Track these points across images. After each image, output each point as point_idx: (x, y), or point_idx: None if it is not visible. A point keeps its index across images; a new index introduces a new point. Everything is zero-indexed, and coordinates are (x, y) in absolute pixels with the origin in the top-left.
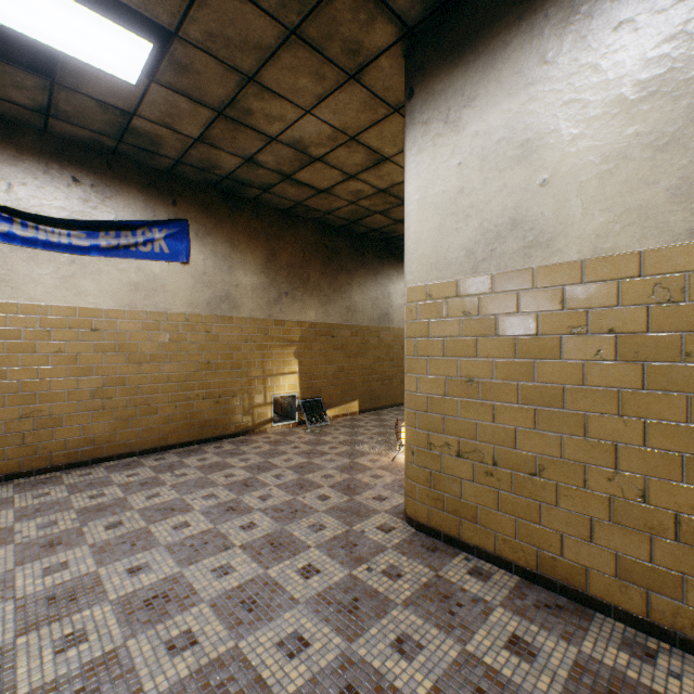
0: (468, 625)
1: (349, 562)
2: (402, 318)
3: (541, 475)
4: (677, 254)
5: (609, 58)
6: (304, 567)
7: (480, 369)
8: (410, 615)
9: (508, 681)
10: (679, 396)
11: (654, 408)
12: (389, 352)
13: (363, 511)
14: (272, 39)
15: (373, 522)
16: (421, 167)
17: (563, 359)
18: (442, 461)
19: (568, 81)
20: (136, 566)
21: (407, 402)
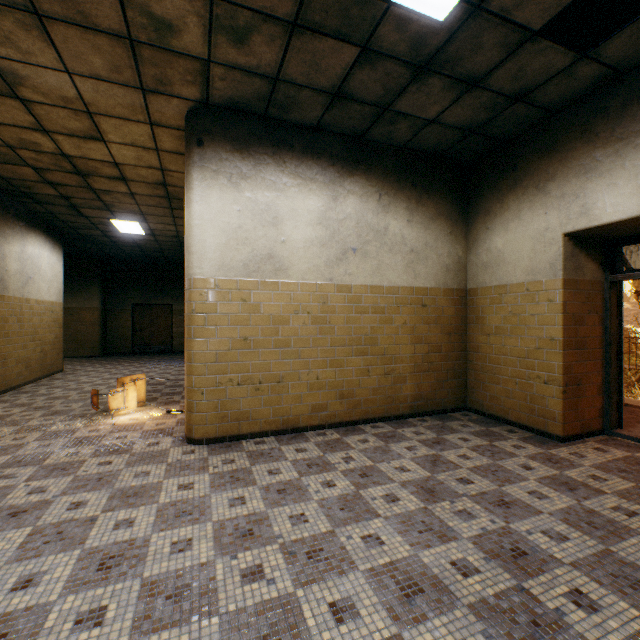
0: (281, 455)
1: (200, 471)
2: (19, 286)
3: (283, 381)
4: (327, 286)
5: (308, 200)
6: (180, 487)
7: (253, 332)
8: (260, 466)
9: (309, 458)
10: (327, 337)
11: (321, 343)
12: (5, 326)
13: (157, 453)
14: (107, 25)
15: (176, 454)
16: (211, 199)
17: (292, 325)
18: (228, 391)
19: (294, 200)
20: (16, 585)
21: (197, 359)
